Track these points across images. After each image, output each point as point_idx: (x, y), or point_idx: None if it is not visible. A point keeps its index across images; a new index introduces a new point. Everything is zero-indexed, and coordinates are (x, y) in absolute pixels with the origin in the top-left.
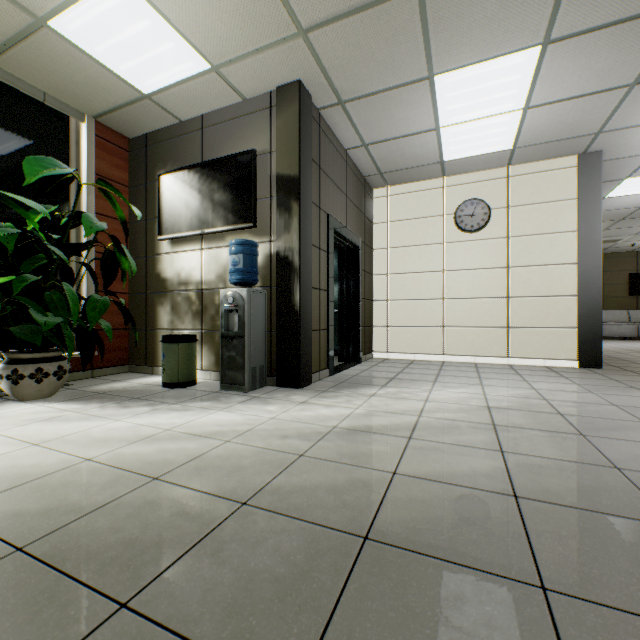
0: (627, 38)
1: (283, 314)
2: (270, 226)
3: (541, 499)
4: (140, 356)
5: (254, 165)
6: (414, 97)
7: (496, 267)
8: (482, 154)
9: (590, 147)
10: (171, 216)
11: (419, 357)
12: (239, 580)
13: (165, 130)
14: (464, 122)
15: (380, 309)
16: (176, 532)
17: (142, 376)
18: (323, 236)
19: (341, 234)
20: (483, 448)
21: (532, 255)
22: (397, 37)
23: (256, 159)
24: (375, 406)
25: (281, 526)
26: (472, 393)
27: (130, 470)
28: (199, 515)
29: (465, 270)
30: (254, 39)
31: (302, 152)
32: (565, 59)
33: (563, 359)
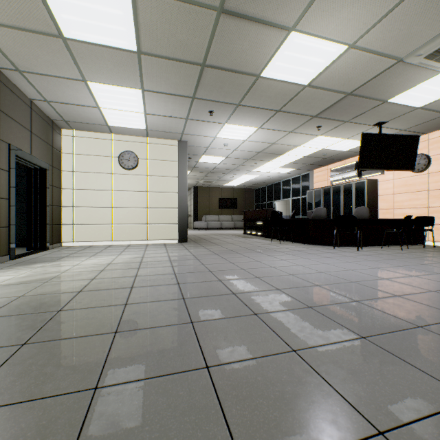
0: (176, 101)
1: None
2: None
3: (91, 290)
4: None
5: None
6: (77, 87)
7: (142, 191)
8: (131, 128)
9: (182, 138)
10: None
11: (96, 243)
12: None
13: None
14: (115, 109)
15: (68, 212)
16: None
17: None
18: (4, 159)
19: (25, 159)
20: (85, 279)
21: (159, 186)
22: (55, 54)
23: None
24: (36, 272)
25: None
26: (109, 259)
27: None
28: None
29: (125, 191)
30: None
31: None
32: (155, 99)
33: (173, 239)
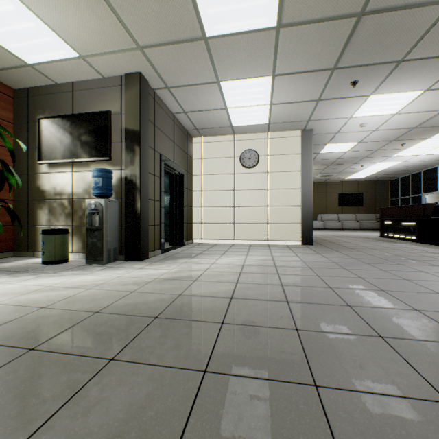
0: (310, 79)
1: (130, 215)
2: (121, 160)
3: (242, 298)
4: (23, 245)
5: (110, 121)
6: (211, 91)
7: (262, 189)
8: (253, 124)
9: (306, 127)
10: (49, 148)
11: (220, 241)
12: (91, 336)
13: (44, 87)
14: (240, 107)
15: (197, 212)
16: (58, 325)
17: (25, 258)
18: (157, 167)
19: (170, 166)
20: (229, 282)
21: (280, 183)
22: (197, 60)
23: (111, 117)
24: (183, 268)
25: (115, 318)
26: (239, 259)
27: (26, 305)
28: (71, 318)
29: (246, 190)
30: (109, 46)
31: (142, 116)
32: (285, 84)
33: (295, 240)
